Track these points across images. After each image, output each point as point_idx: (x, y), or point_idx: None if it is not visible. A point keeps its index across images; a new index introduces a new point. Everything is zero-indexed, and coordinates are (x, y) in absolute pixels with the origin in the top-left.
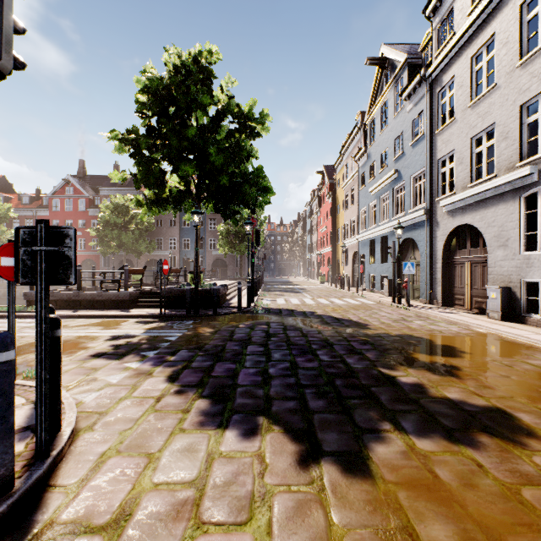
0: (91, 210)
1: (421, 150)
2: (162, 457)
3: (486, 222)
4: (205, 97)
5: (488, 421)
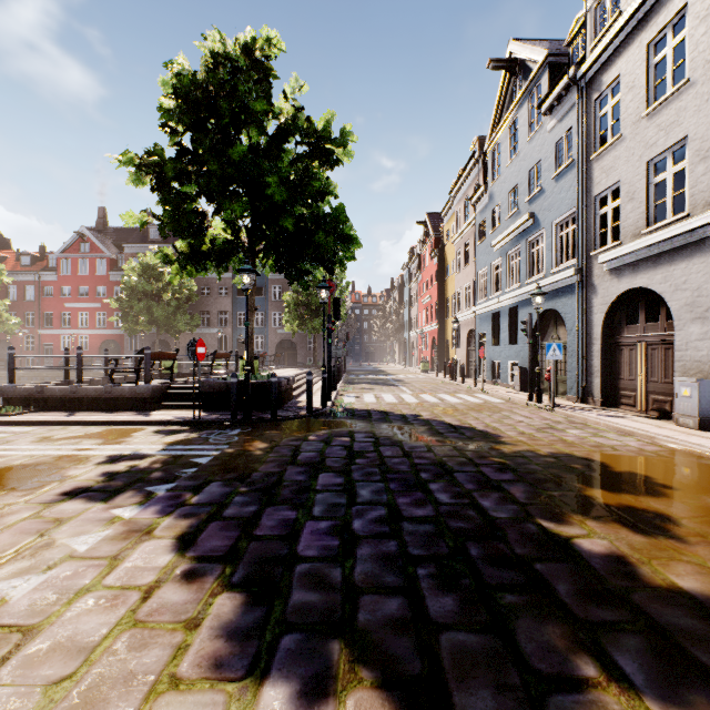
0: (114, 274)
1: (569, 184)
2: None
3: (672, 284)
4: (260, 102)
5: None
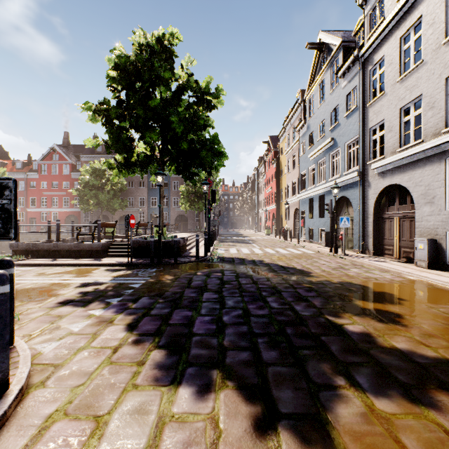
0: (74, 174)
1: (354, 121)
2: (110, 421)
3: (414, 182)
4: (167, 73)
5: (442, 375)
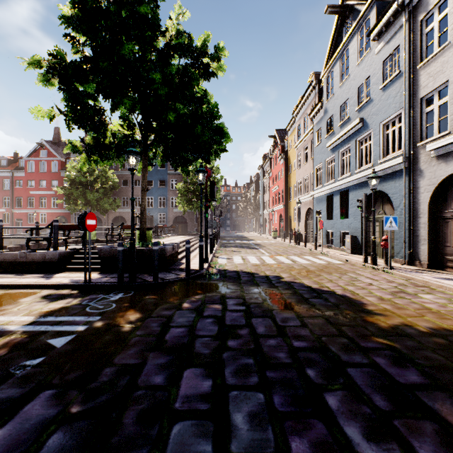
0: (63, 172)
1: (396, 91)
2: None
3: None
4: (144, 6)
5: None
